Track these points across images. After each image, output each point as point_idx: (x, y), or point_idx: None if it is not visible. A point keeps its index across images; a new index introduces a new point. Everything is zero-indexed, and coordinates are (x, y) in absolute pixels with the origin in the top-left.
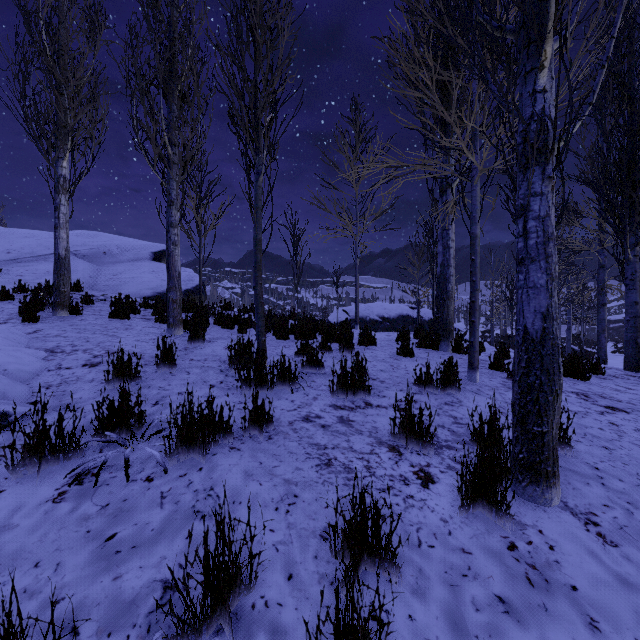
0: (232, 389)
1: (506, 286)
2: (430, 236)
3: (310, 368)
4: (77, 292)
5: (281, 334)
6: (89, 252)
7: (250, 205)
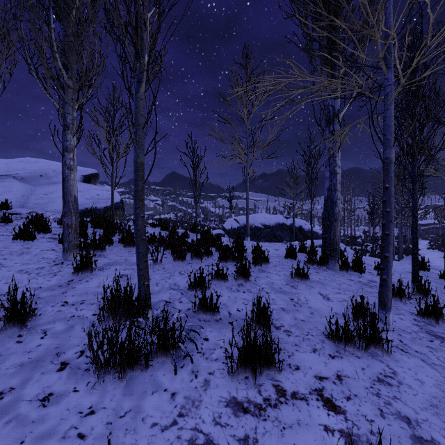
0: (91, 370)
1: (368, 204)
2: (308, 163)
3: (203, 313)
4: (5, 210)
5: (178, 256)
6: (27, 175)
7: (132, 122)
